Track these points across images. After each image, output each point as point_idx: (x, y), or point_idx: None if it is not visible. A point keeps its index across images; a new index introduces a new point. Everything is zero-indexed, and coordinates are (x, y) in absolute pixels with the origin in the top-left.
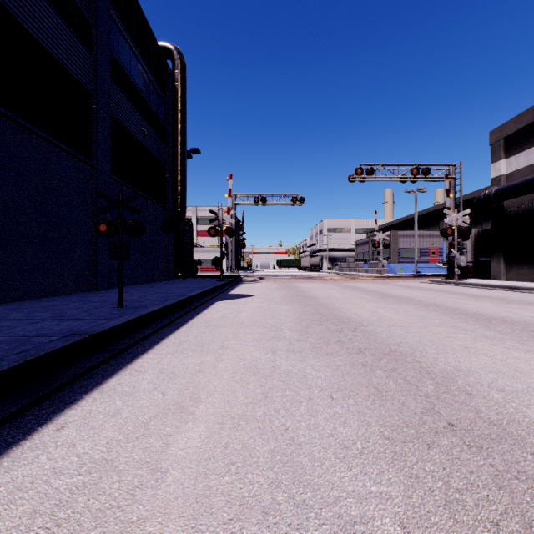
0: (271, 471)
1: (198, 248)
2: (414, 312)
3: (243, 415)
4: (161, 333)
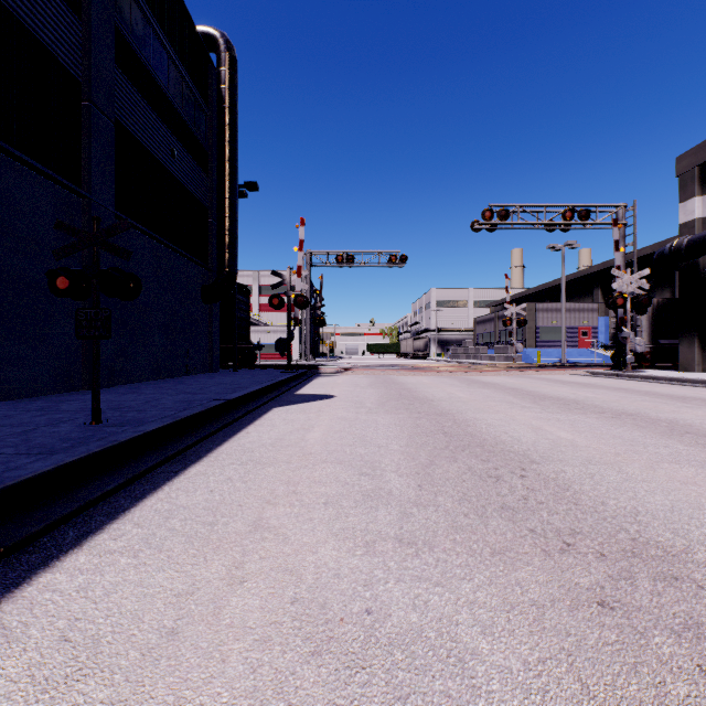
0: None
1: (261, 327)
2: (605, 429)
3: None
4: (146, 481)
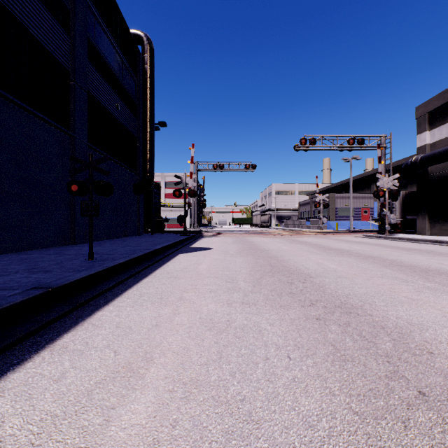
0: None
1: (166, 208)
2: (355, 264)
3: (196, 380)
4: (125, 284)
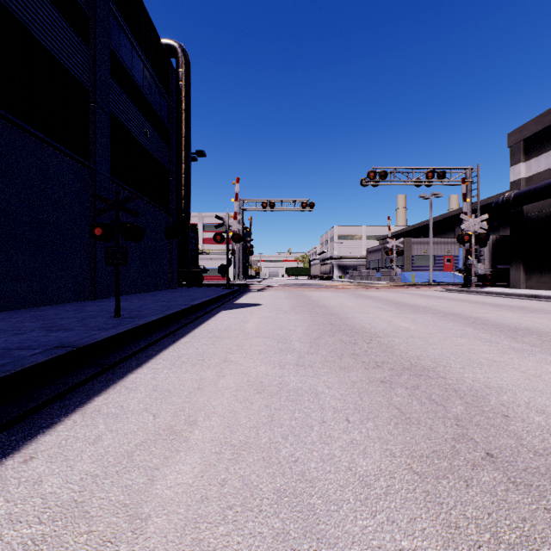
0: (277, 517)
1: (205, 255)
2: (432, 322)
3: (245, 442)
4: (159, 345)
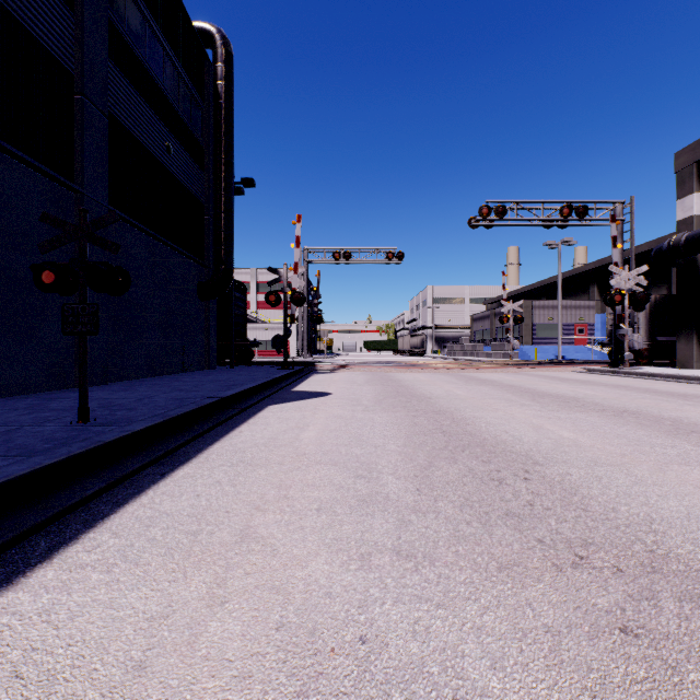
0: None
1: (259, 324)
2: (608, 428)
3: None
4: (130, 484)
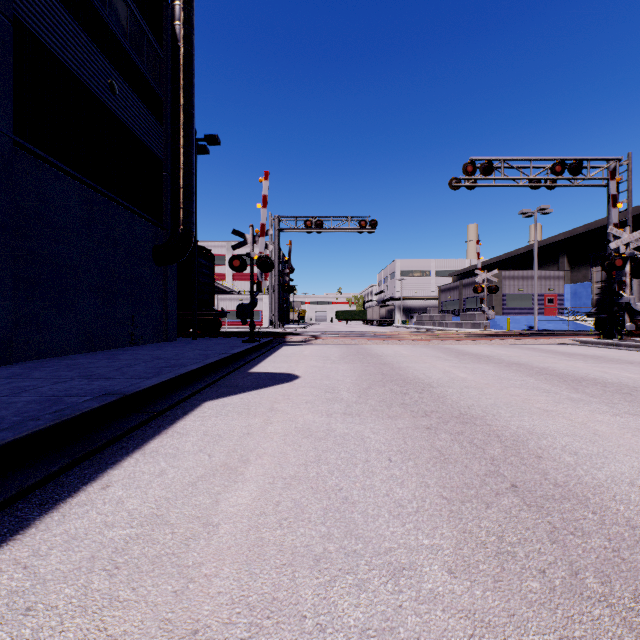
0: None
1: (234, 295)
2: None
3: None
4: None
